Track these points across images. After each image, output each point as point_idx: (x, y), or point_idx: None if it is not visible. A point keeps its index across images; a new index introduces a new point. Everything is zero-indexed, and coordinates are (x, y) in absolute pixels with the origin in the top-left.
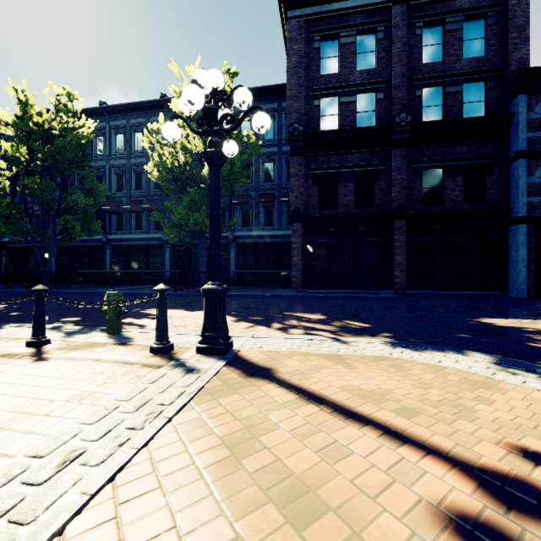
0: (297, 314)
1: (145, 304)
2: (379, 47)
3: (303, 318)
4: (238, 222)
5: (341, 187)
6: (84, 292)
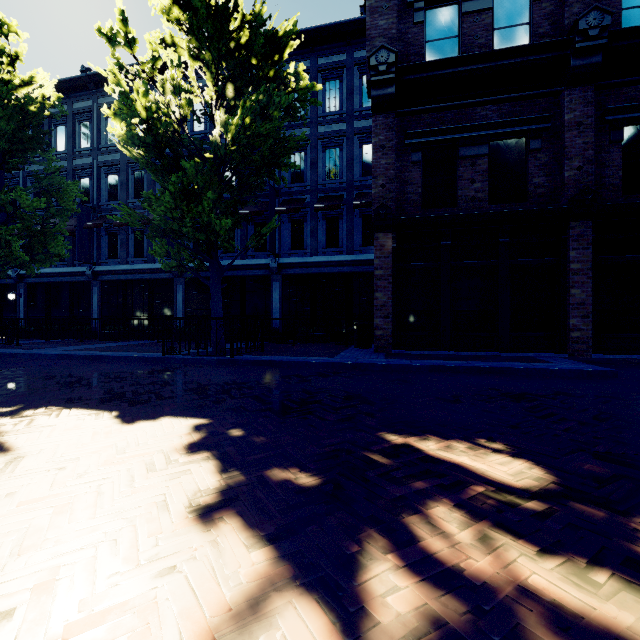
0: (426, 442)
1: (63, 388)
2: None
3: (467, 480)
4: (286, 243)
5: (463, 166)
6: (15, 353)
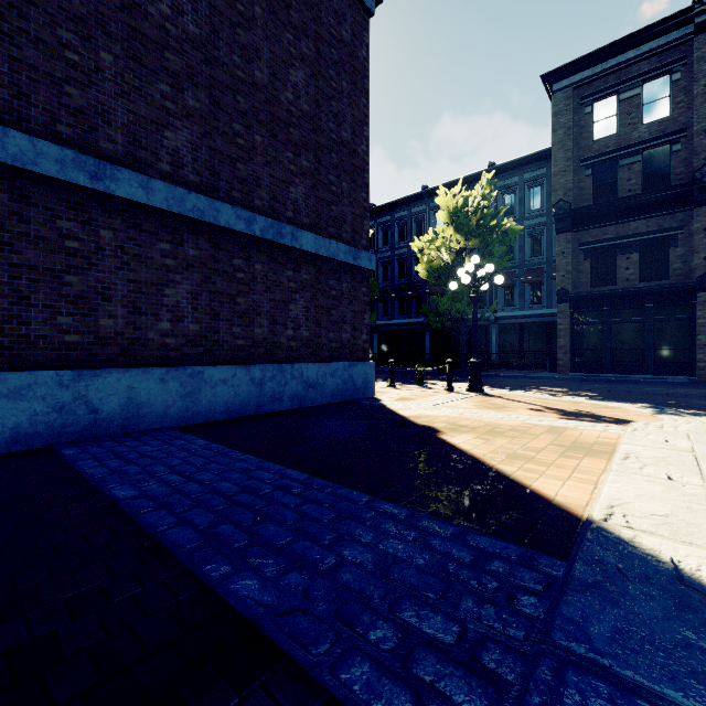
0: (543, 387)
1: None
2: (675, 90)
3: (545, 389)
4: (500, 302)
5: (620, 259)
6: None
